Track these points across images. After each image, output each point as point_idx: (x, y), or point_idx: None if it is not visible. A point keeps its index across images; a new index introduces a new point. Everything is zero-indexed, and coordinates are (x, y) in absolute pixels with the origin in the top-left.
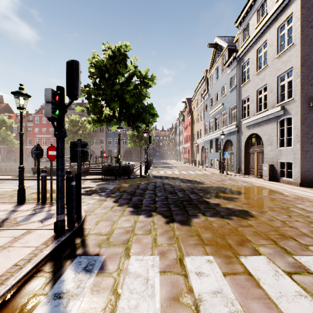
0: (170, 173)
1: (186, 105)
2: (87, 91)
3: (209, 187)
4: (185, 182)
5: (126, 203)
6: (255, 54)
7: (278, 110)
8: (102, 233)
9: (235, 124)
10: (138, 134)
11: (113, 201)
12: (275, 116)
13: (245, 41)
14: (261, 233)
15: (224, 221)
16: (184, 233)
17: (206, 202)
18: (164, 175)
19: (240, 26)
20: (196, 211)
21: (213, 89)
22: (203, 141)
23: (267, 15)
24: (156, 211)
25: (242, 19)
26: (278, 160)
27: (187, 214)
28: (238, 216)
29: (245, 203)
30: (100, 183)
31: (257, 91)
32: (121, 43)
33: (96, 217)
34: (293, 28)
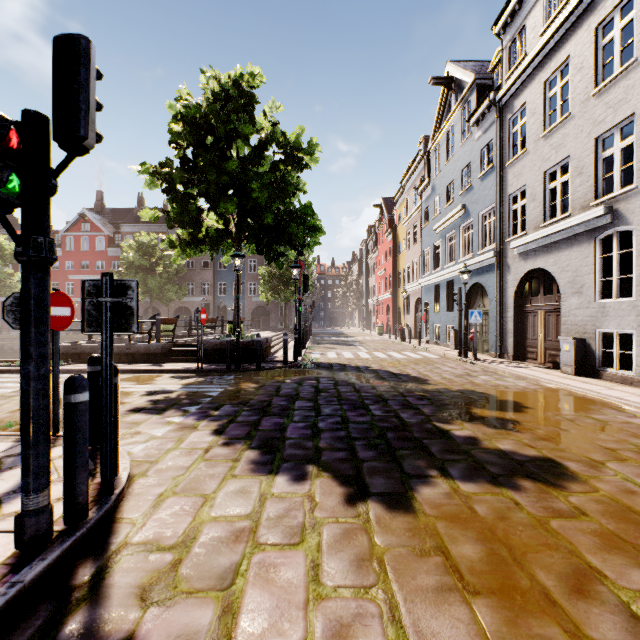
0: (350, 357)
1: (382, 213)
2: (165, 175)
3: (442, 391)
4: (384, 379)
5: (245, 437)
6: (540, 92)
7: (599, 215)
8: (165, 540)
9: (493, 249)
10: (282, 273)
11: (213, 430)
12: (590, 228)
13: (517, 66)
14: (622, 540)
15: (504, 497)
16: (400, 540)
17: (443, 434)
18: (337, 361)
19: (505, 33)
20: (422, 461)
21: (443, 175)
22: (419, 287)
23: (570, 1)
24: (318, 462)
25: (510, 17)
26: (596, 328)
27: (400, 471)
28: (538, 479)
29: (540, 437)
30: (190, 381)
31: (546, 174)
32: (241, 68)
33: (159, 483)
34: (637, 22)
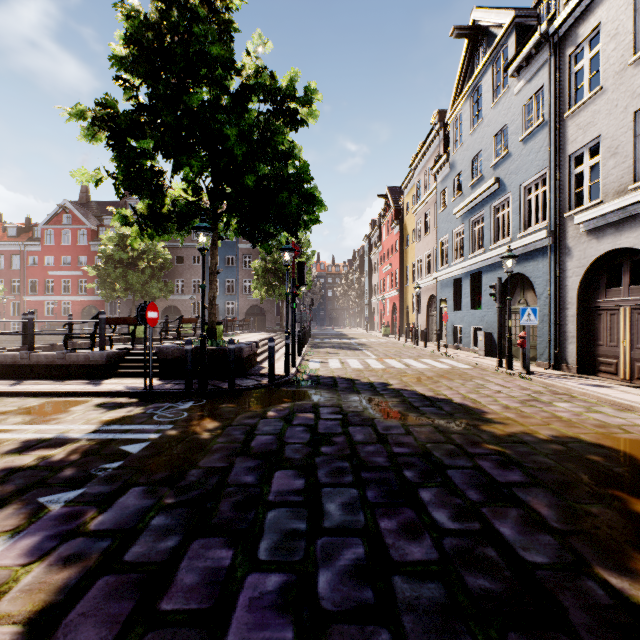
0: (358, 368)
1: (388, 204)
2: (107, 121)
3: (528, 442)
4: (417, 409)
5: None
6: (628, 1)
7: None
8: None
9: (543, 229)
10: (277, 268)
11: (27, 619)
12: None
13: None
14: None
15: None
16: None
17: None
18: (342, 374)
19: None
20: None
21: (466, 147)
22: (432, 282)
23: None
24: None
25: None
26: None
27: None
28: None
29: None
30: (119, 415)
31: (637, 114)
32: None
33: None
34: None
